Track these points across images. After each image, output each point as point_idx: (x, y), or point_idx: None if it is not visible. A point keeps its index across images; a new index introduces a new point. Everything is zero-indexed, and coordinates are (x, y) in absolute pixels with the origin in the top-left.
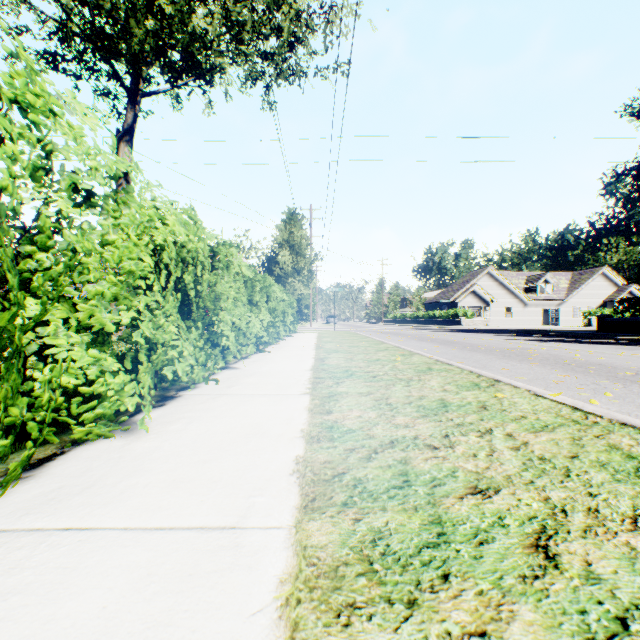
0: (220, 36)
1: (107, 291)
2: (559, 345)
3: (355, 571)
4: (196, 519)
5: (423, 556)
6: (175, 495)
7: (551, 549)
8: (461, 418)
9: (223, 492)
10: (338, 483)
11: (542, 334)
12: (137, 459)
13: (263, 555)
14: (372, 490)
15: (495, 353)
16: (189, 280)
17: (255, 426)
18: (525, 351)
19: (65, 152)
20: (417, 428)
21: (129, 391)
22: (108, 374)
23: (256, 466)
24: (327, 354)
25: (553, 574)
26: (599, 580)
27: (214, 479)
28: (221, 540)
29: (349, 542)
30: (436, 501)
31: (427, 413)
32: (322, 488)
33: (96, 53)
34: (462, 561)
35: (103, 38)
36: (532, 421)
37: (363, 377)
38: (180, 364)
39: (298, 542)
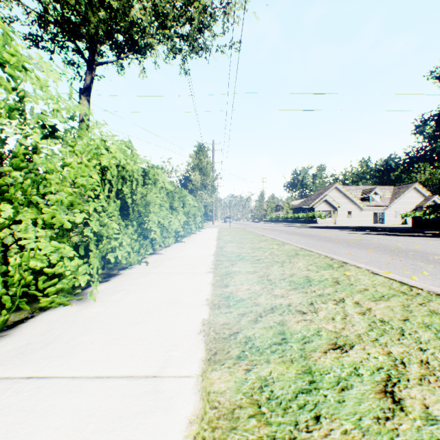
0: (151, 23)
1: (65, 199)
2: (386, 237)
3: (247, 413)
4: (127, 369)
5: (299, 400)
6: (112, 350)
7: (396, 394)
8: (321, 290)
9: (148, 347)
10: (233, 340)
11: (373, 230)
12: (86, 321)
13: (177, 399)
14: (259, 346)
15: (342, 243)
16: (127, 191)
17: (173, 296)
18: (362, 241)
19: (34, 97)
20: (290, 298)
21: (83, 271)
22: (66, 259)
23: (173, 327)
24: (225, 244)
25: (400, 416)
26: (436, 421)
27: (142, 337)
28: (145, 387)
29: (242, 388)
30: (307, 355)
31: (297, 286)
32: (222, 344)
33: (64, 35)
34: (329, 405)
35: (69, 24)
36: (372, 292)
37: (250, 260)
38: (120, 251)
39: (203, 388)
